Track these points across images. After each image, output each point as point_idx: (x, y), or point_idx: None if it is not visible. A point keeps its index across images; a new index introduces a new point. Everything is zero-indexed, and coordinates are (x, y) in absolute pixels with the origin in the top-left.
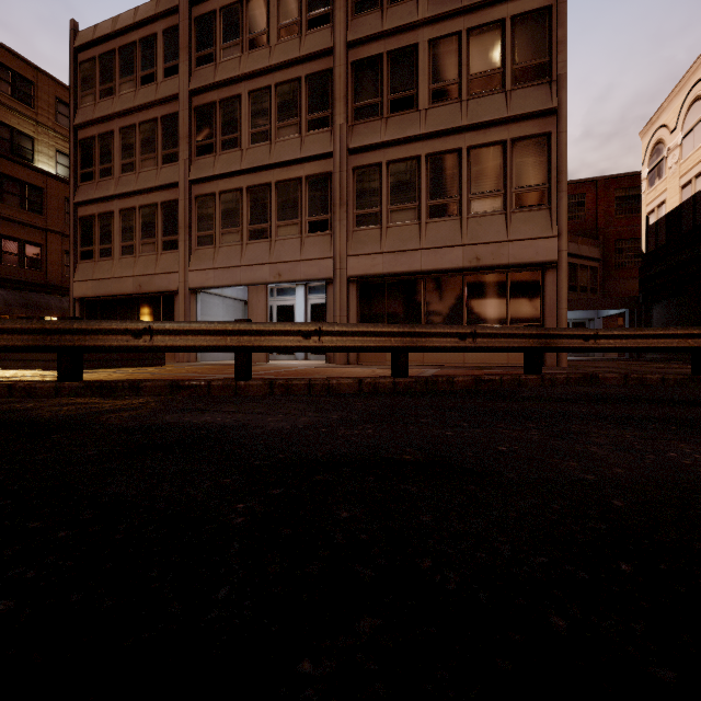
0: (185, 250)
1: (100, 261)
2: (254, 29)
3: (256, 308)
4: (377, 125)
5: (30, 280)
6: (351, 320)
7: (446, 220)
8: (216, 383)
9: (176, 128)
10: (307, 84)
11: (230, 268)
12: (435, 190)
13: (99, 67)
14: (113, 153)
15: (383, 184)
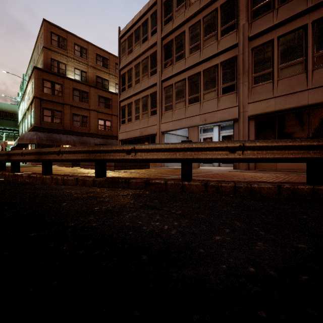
0: (159, 114)
1: (127, 124)
2: None
3: (192, 139)
4: (269, 15)
5: (107, 135)
6: None
7: None
8: (170, 182)
9: (156, 58)
10: (221, 10)
11: (179, 120)
12: (321, 44)
13: (127, 42)
14: (132, 77)
15: (275, 52)
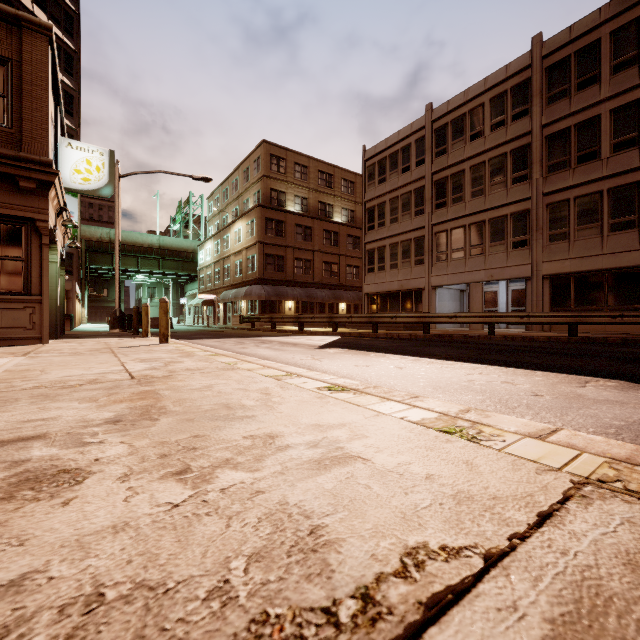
0: (429, 264)
1: (378, 273)
2: (473, 128)
3: (475, 297)
4: (565, 174)
5: (333, 284)
6: (544, 303)
7: (625, 233)
8: (481, 336)
9: (423, 195)
10: (511, 156)
11: (458, 274)
12: (615, 212)
13: (377, 167)
14: (385, 214)
15: (571, 213)
